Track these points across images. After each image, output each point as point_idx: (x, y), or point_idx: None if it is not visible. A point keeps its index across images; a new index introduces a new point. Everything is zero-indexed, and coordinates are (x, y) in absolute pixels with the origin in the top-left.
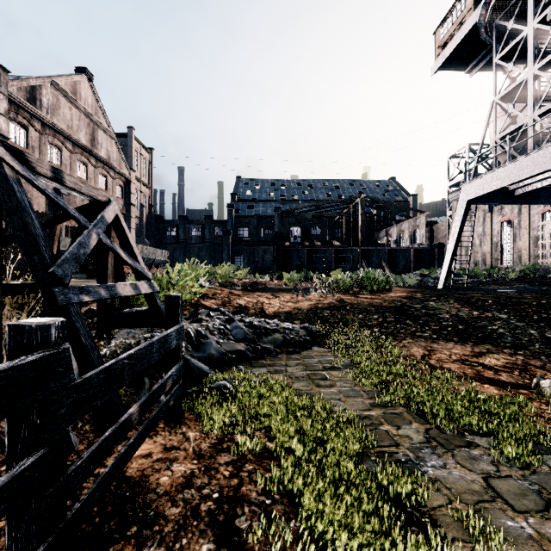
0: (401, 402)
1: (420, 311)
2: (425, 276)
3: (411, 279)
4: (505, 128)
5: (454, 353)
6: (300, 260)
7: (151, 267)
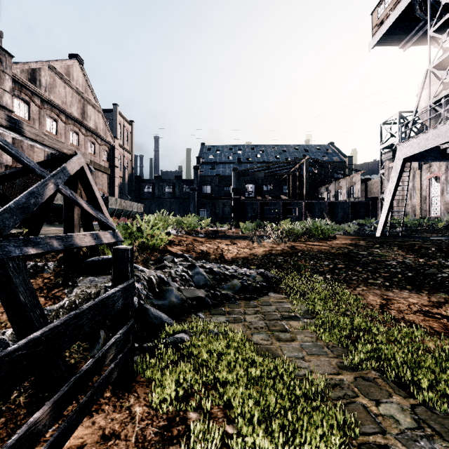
0: (373, 365)
1: (367, 257)
2: (362, 225)
3: (351, 228)
4: (438, 93)
5: (412, 303)
6: (253, 212)
7: (128, 217)
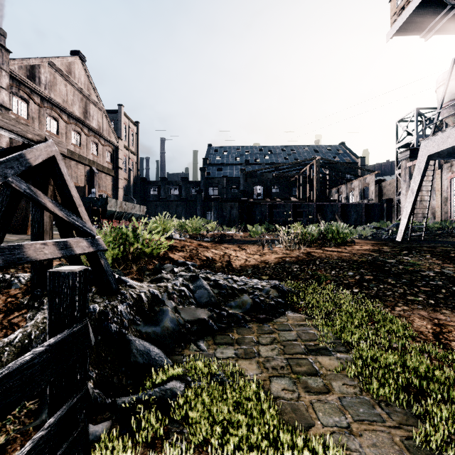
0: None
1: (397, 267)
2: (378, 229)
3: (366, 231)
4: None
5: None
6: (262, 214)
7: (130, 220)
